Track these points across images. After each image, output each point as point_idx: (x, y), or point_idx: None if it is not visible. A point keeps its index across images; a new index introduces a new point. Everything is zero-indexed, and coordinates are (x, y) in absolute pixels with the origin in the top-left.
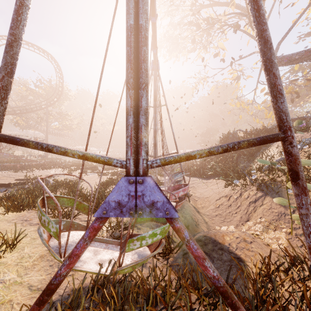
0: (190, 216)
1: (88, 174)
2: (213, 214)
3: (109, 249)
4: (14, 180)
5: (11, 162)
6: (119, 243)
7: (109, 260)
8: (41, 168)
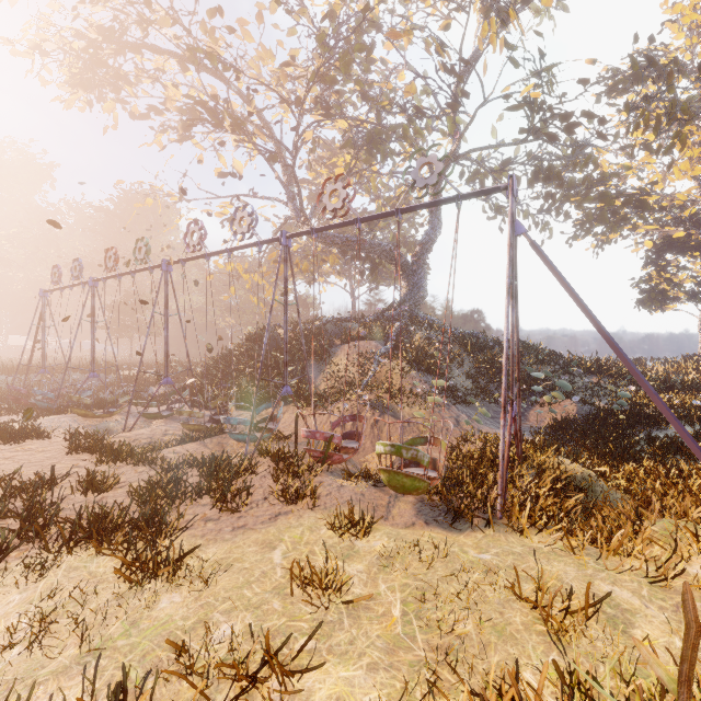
0: None
1: None
2: None
3: None
4: None
5: None
6: None
7: None
8: None
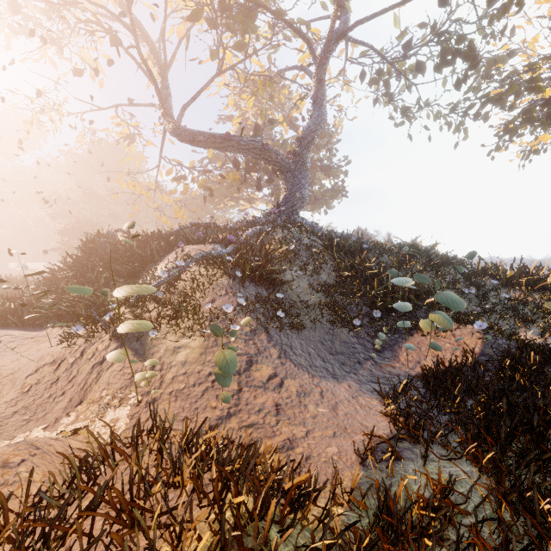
0: None
1: None
2: (7, 412)
3: None
4: None
5: None
6: None
7: None
8: None
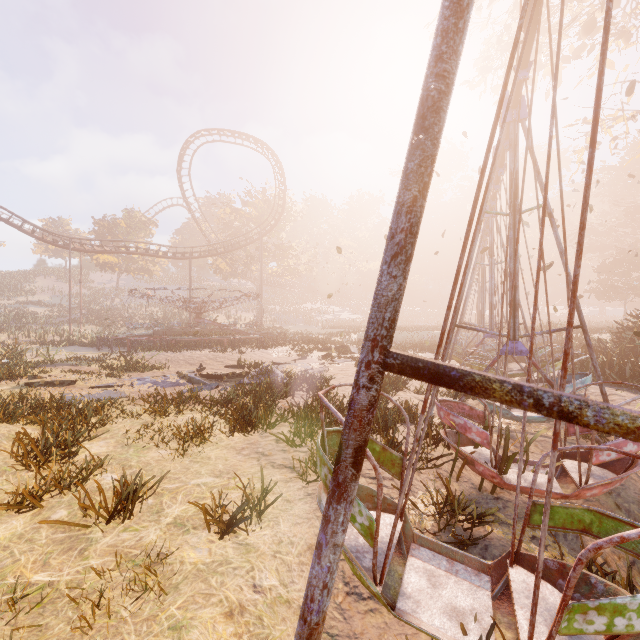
0: None
1: (336, 361)
2: None
3: (458, 575)
4: (223, 367)
5: (216, 335)
6: (482, 565)
7: (472, 614)
8: (256, 346)
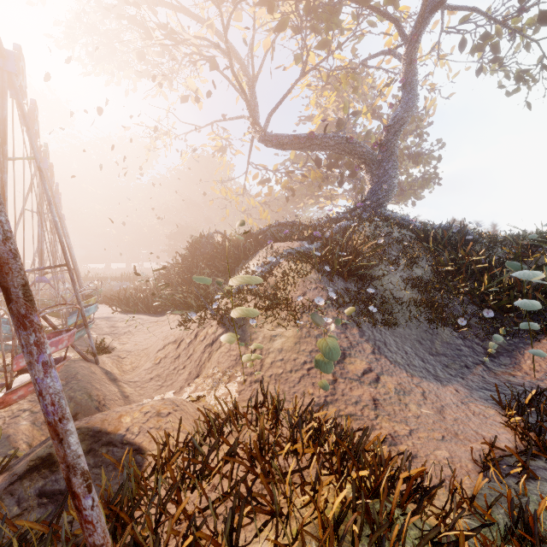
0: (86, 393)
1: None
2: (147, 378)
3: None
4: None
5: None
6: None
7: None
8: None
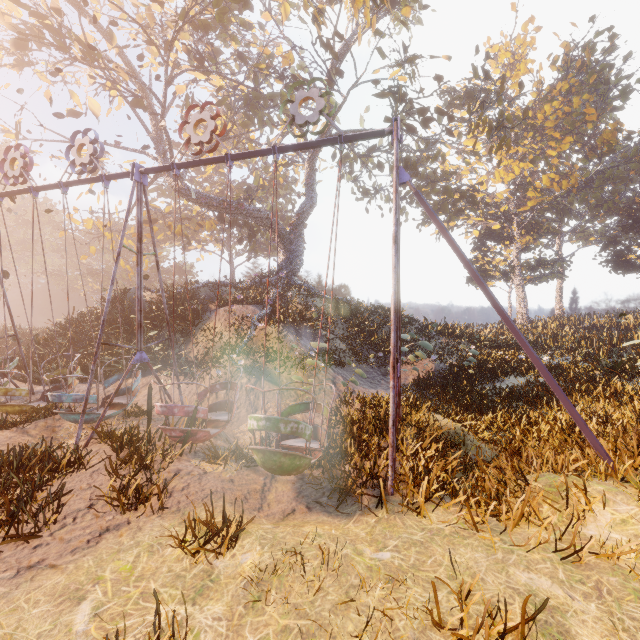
0: None
1: None
2: None
3: None
4: None
5: None
6: None
7: None
8: None
